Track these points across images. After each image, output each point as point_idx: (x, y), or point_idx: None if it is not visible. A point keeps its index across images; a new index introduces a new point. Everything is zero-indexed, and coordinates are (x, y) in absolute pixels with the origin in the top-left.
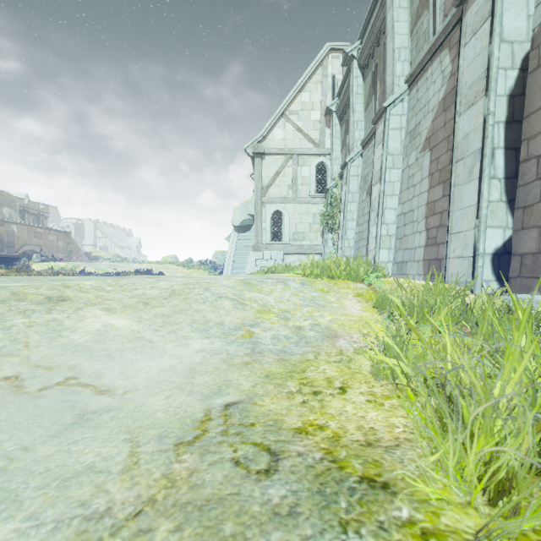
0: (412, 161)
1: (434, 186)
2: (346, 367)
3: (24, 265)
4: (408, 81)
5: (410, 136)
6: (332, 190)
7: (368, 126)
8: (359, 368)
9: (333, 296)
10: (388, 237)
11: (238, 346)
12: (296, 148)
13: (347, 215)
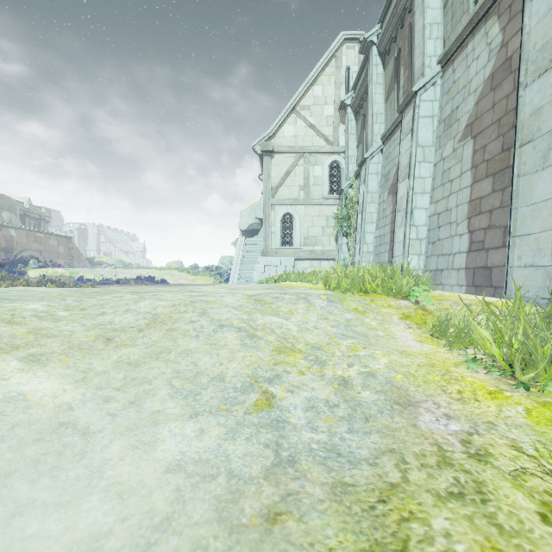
0: (448, 152)
1: (479, 180)
2: (490, 524)
3: (20, 271)
4: (442, 61)
5: (444, 124)
6: (347, 191)
7: (389, 118)
8: (523, 529)
9: (373, 318)
10: (418, 242)
11: (250, 438)
12: (308, 145)
13: (366, 218)
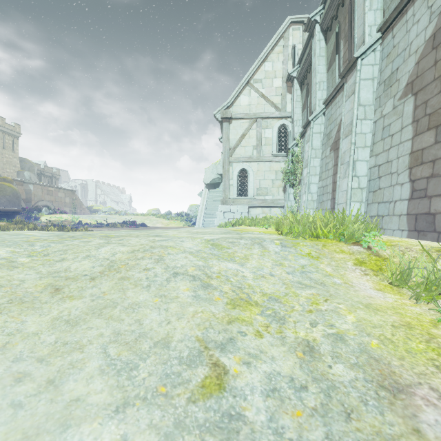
0: (388, 110)
1: (420, 133)
2: None
3: (35, 217)
4: (381, 29)
5: (384, 85)
6: (293, 149)
7: (330, 85)
8: None
9: (327, 264)
10: (359, 191)
11: None
12: (260, 112)
13: (310, 171)
